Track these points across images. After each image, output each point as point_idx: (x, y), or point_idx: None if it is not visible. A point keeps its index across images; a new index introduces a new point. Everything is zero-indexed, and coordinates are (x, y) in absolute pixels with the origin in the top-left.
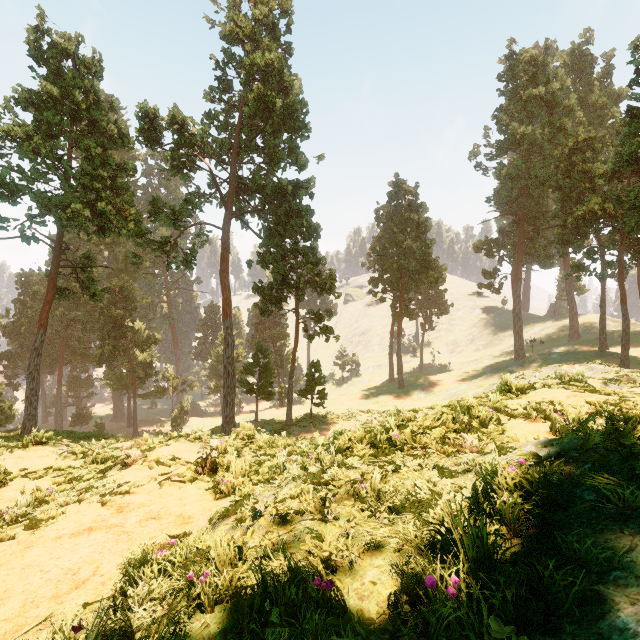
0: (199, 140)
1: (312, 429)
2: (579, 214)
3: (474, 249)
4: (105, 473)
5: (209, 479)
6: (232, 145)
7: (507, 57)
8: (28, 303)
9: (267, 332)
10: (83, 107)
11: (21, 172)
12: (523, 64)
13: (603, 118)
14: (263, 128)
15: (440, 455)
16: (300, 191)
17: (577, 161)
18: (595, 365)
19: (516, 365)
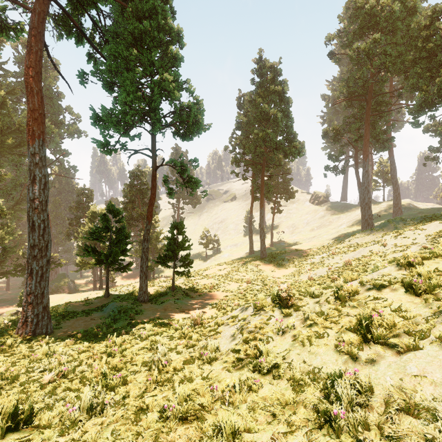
0: None
1: (171, 305)
2: None
3: (323, 134)
4: None
5: None
6: None
7: None
8: None
9: (135, 210)
10: None
11: None
12: None
13: None
14: None
15: None
16: None
17: (440, 26)
18: None
19: (374, 231)
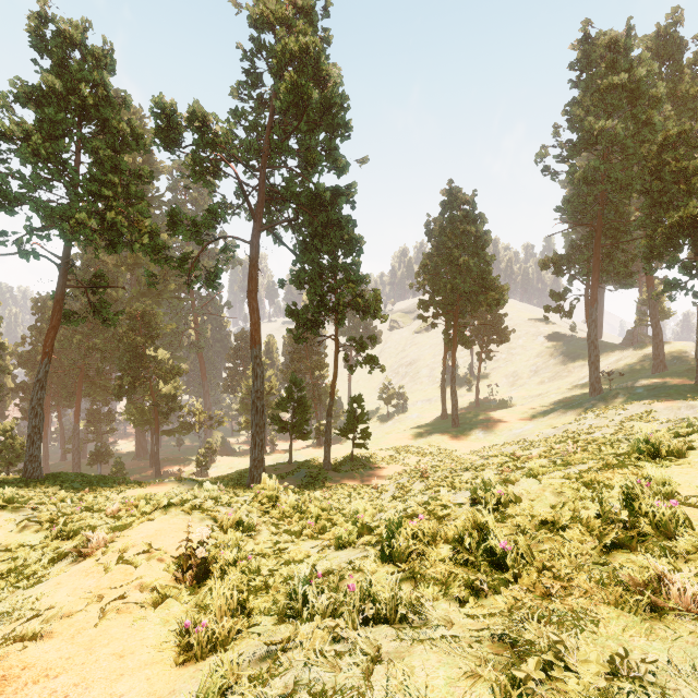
0: (223, 139)
1: (354, 475)
2: (674, 221)
3: (540, 267)
4: (58, 562)
5: (188, 597)
6: (262, 148)
7: (581, 42)
8: (45, 330)
9: (303, 362)
10: (90, 102)
11: (22, 179)
12: (600, 49)
13: (695, 111)
14: (297, 125)
15: (613, 609)
16: (340, 199)
17: (669, 159)
18: (696, 402)
19: (593, 401)
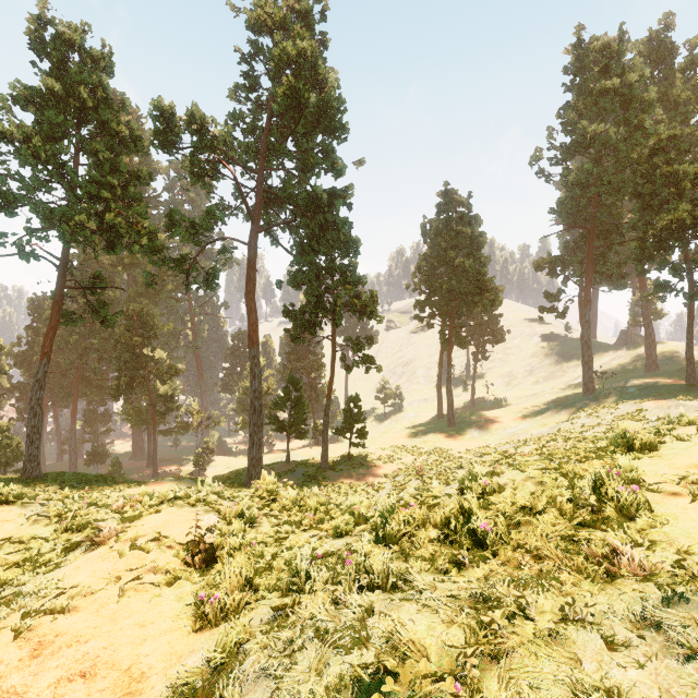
0: (221, 142)
1: (350, 473)
2: (664, 224)
3: (535, 268)
4: (71, 552)
5: (198, 578)
6: (260, 150)
7: (574, 46)
8: (41, 330)
9: (300, 362)
10: (89, 105)
11: (21, 181)
12: (593, 54)
13: (687, 115)
14: (294, 128)
15: (573, 574)
16: (337, 201)
17: (660, 163)
18: (685, 401)
19: (586, 400)
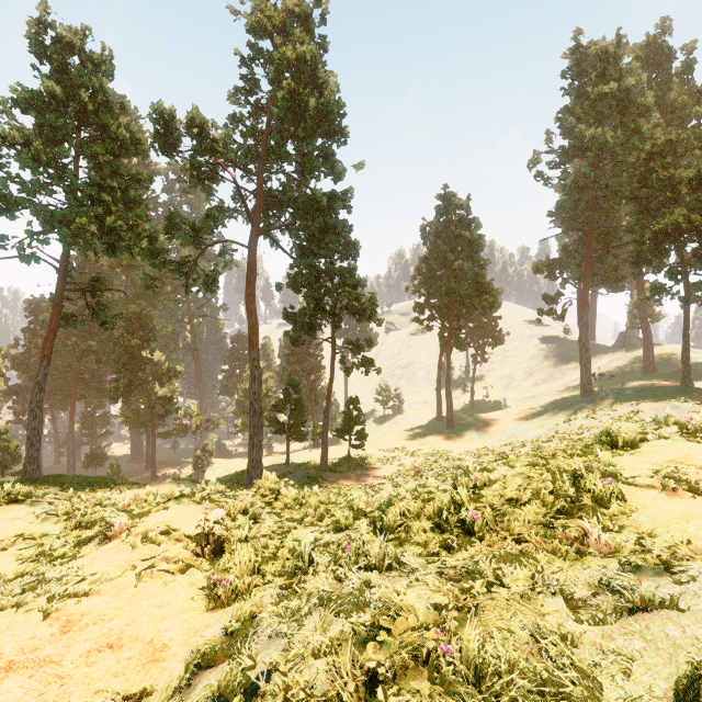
0: (221, 145)
1: (350, 475)
2: (660, 228)
3: (534, 270)
4: (83, 546)
5: (208, 567)
6: (260, 153)
7: (572, 50)
8: (38, 332)
9: (300, 364)
10: (90, 108)
11: (21, 183)
12: (591, 58)
13: (683, 119)
14: (294, 132)
15: (548, 554)
16: (336, 204)
17: (656, 167)
18: (680, 403)
19: (583, 402)
